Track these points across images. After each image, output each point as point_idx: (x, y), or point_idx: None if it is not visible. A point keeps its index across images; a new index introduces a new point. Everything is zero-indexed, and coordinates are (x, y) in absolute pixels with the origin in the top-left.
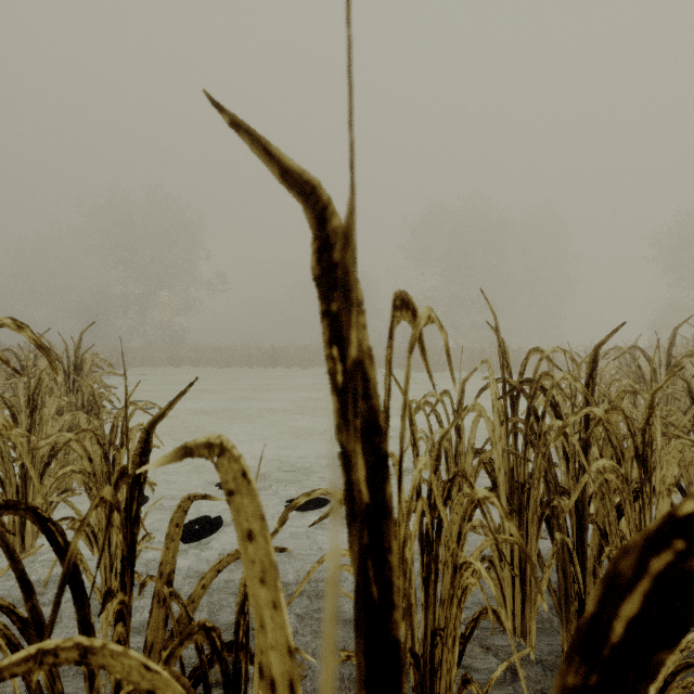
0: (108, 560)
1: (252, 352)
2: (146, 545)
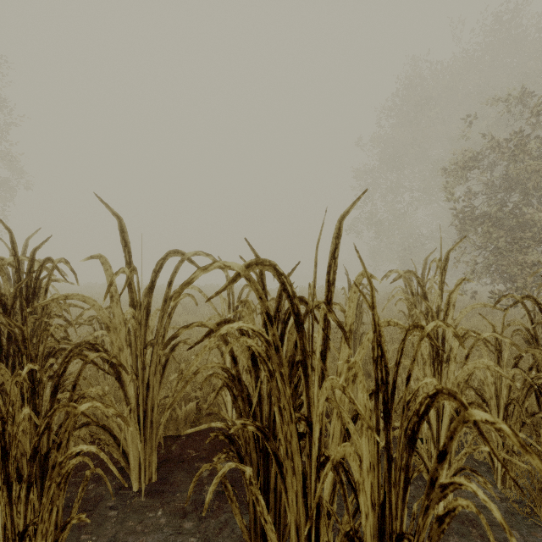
0: None
1: None
2: None
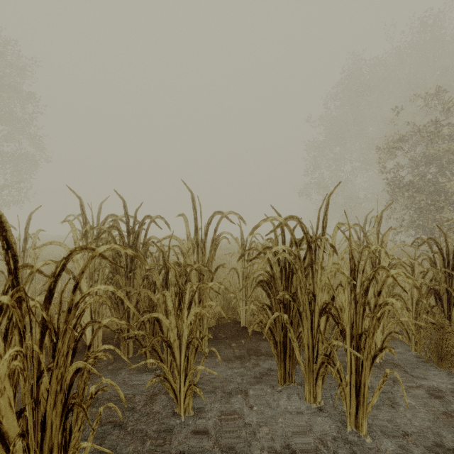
0: None
1: None
2: None
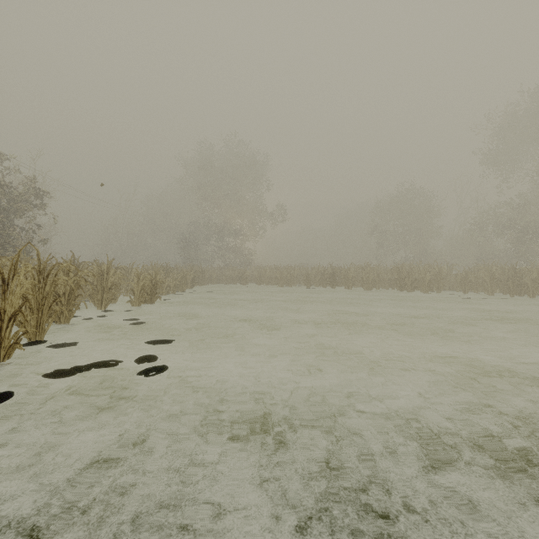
0: None
1: (309, 272)
2: None
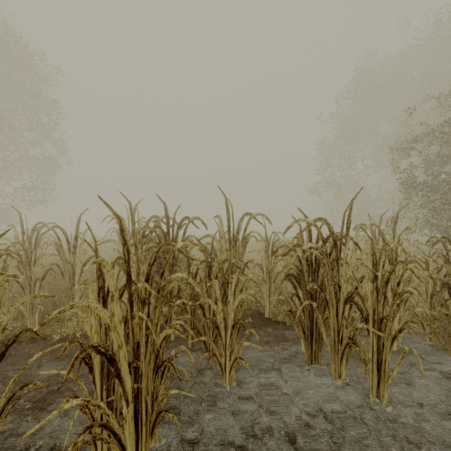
0: None
1: None
2: None
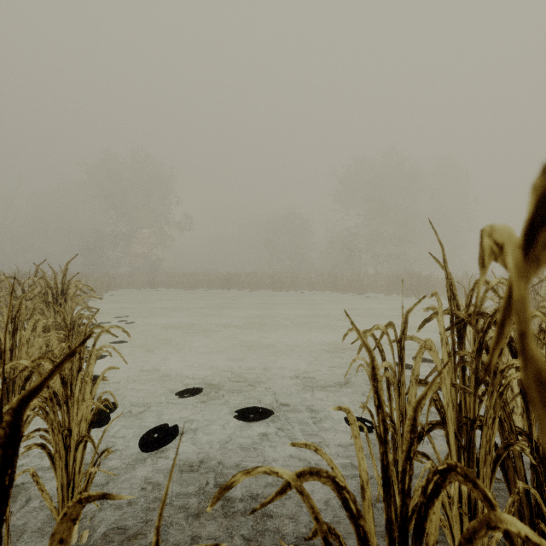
0: (66, 478)
1: (211, 278)
2: (98, 468)
